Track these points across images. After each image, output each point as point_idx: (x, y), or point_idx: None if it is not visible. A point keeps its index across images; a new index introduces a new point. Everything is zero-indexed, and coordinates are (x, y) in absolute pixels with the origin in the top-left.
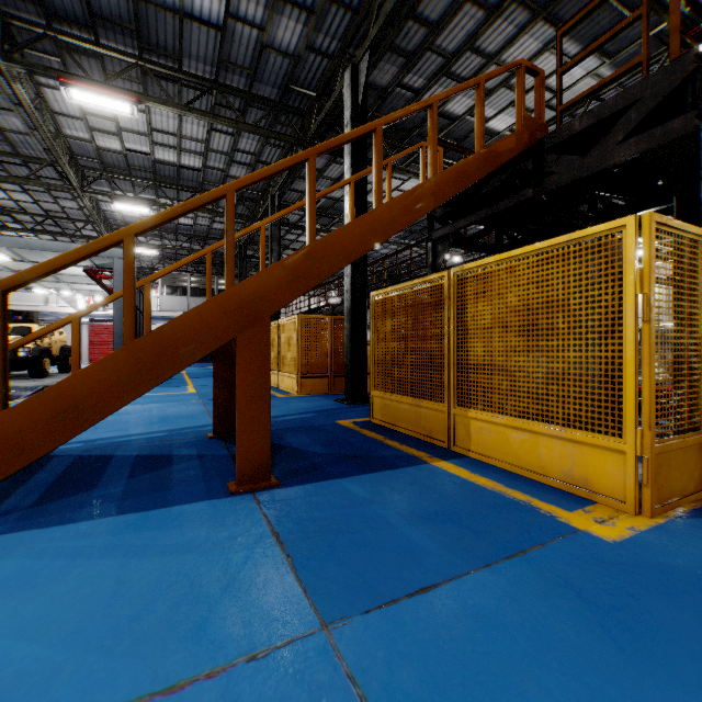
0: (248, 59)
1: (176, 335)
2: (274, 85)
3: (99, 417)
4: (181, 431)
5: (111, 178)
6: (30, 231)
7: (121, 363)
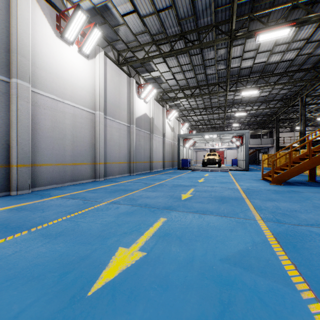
0: (300, 62)
1: (318, 157)
2: (310, 63)
3: (304, 171)
4: (295, 180)
5: (234, 106)
6: (204, 125)
7: (308, 162)
